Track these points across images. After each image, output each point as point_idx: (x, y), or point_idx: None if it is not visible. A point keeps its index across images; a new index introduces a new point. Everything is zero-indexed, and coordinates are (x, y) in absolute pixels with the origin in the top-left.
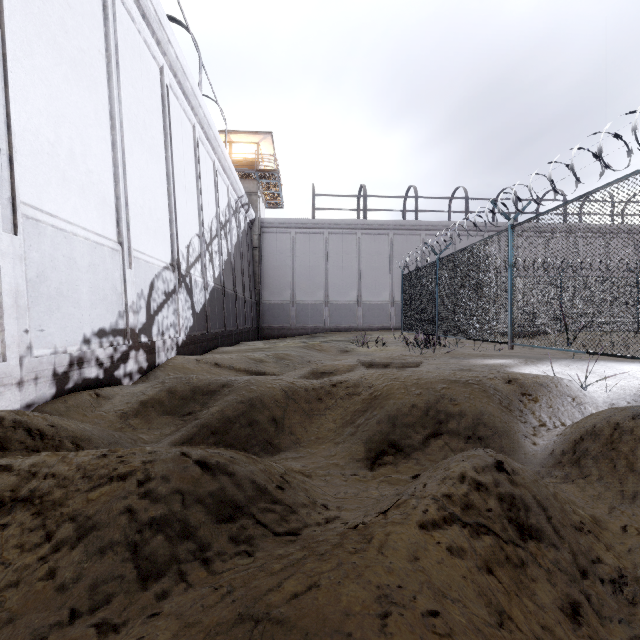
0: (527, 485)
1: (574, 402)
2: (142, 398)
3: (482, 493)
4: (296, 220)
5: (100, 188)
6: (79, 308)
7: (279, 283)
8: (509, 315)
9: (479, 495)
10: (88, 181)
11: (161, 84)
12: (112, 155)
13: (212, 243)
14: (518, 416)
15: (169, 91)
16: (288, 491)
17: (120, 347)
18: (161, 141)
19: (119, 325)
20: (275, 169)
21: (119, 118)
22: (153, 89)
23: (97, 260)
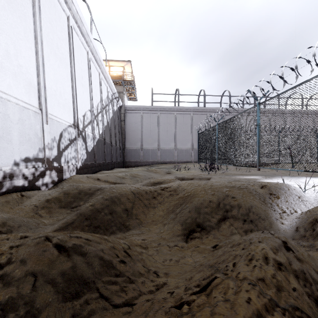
0: (306, 260)
1: (300, 199)
2: (48, 197)
3: (284, 273)
4: (143, 106)
5: (27, 76)
6: (11, 144)
7: (134, 138)
8: (257, 152)
9: (282, 275)
10: (19, 71)
11: (68, 26)
12: (36, 59)
13: (98, 115)
14: (270, 207)
15: (72, 30)
16: (129, 264)
17: (39, 168)
18: (68, 56)
19: (39, 156)
20: (132, 80)
21: (40, 38)
22: (63, 27)
23: (24, 117)
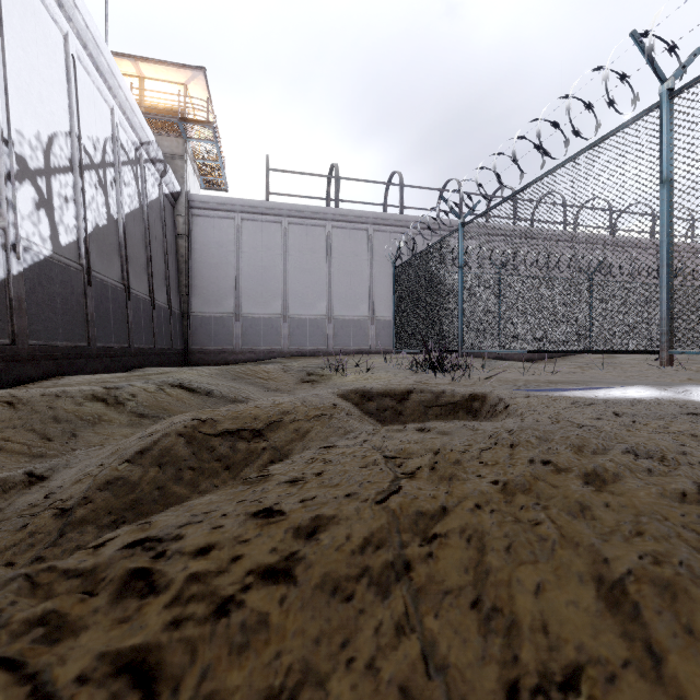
0: None
1: None
2: None
3: None
4: (242, 201)
5: None
6: None
7: (217, 288)
8: (665, 289)
9: None
10: None
11: None
12: None
13: (52, 176)
14: None
15: None
16: None
17: None
18: None
19: None
20: (209, 121)
21: None
22: None
23: None
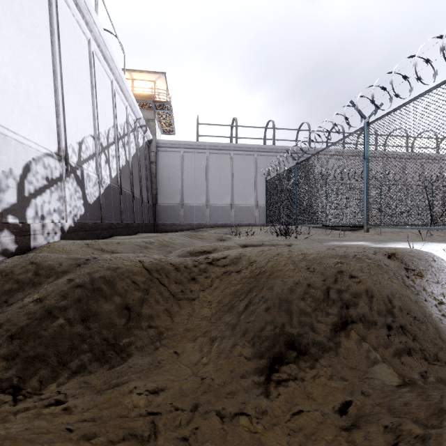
0: None
1: None
2: None
3: None
4: (184, 142)
5: None
6: None
7: (171, 190)
8: (365, 202)
9: None
10: None
11: None
12: None
13: (109, 148)
14: (417, 294)
15: None
16: None
17: None
18: (46, 35)
19: None
20: (167, 101)
21: None
22: None
23: None
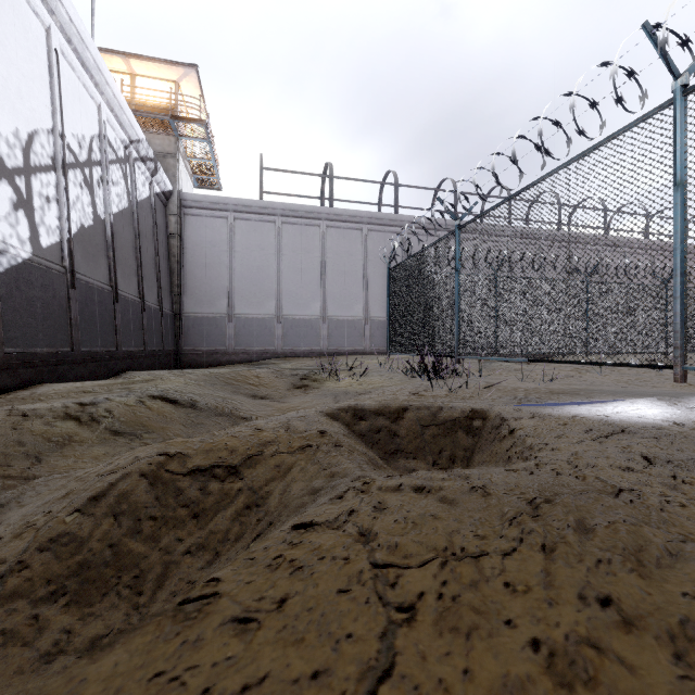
0: None
1: None
2: None
3: None
4: (235, 200)
5: None
6: None
7: (210, 288)
8: (678, 300)
9: None
10: None
11: None
12: None
13: (32, 175)
14: None
15: None
16: None
17: None
18: None
19: None
20: (201, 119)
21: None
22: None
23: None
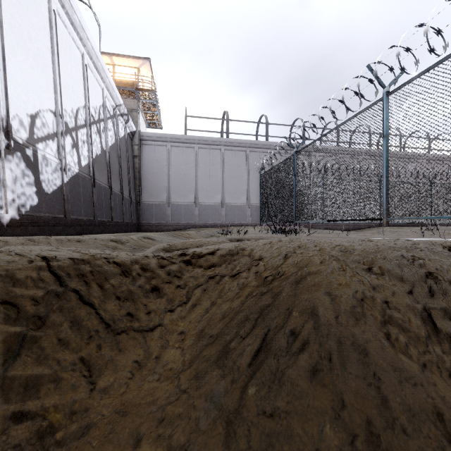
0: None
1: None
2: None
3: None
4: (171, 135)
5: None
6: None
7: (157, 187)
8: (384, 188)
9: None
10: None
11: None
12: None
13: (78, 130)
14: None
15: None
16: None
17: None
18: None
19: None
20: (152, 89)
21: None
22: None
23: None
